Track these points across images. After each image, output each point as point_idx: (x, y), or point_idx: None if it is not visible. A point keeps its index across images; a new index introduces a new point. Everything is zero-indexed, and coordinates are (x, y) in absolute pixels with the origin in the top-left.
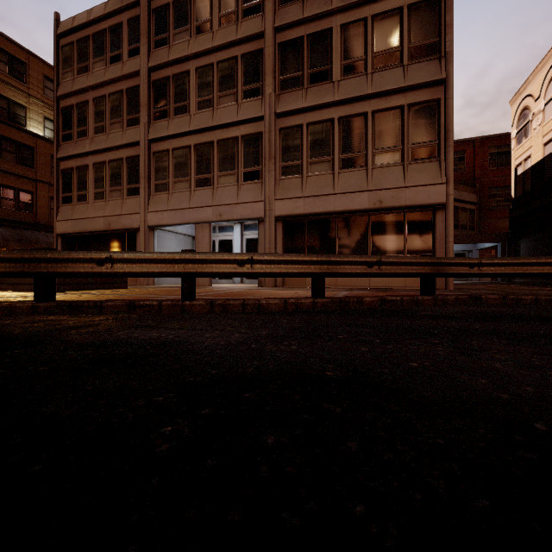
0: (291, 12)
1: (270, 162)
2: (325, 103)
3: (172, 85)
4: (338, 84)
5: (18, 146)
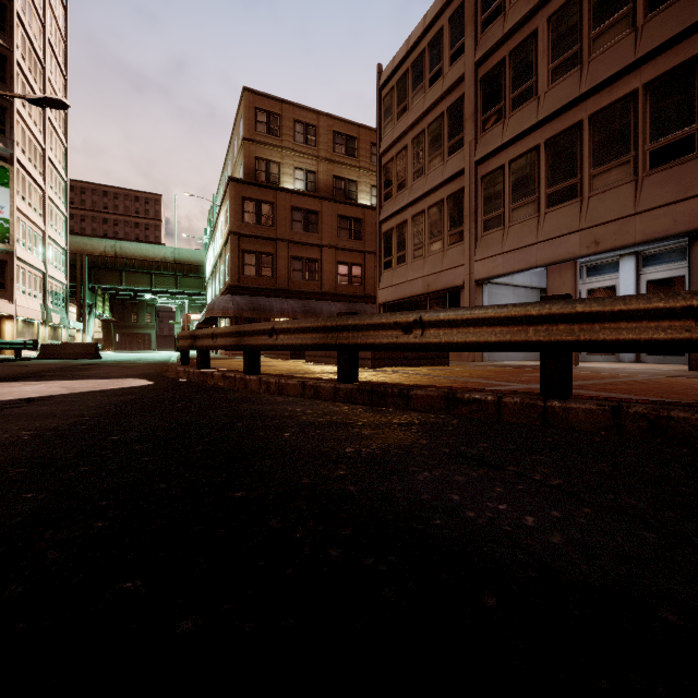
0: None
1: None
2: None
3: (508, 69)
4: None
5: (351, 221)
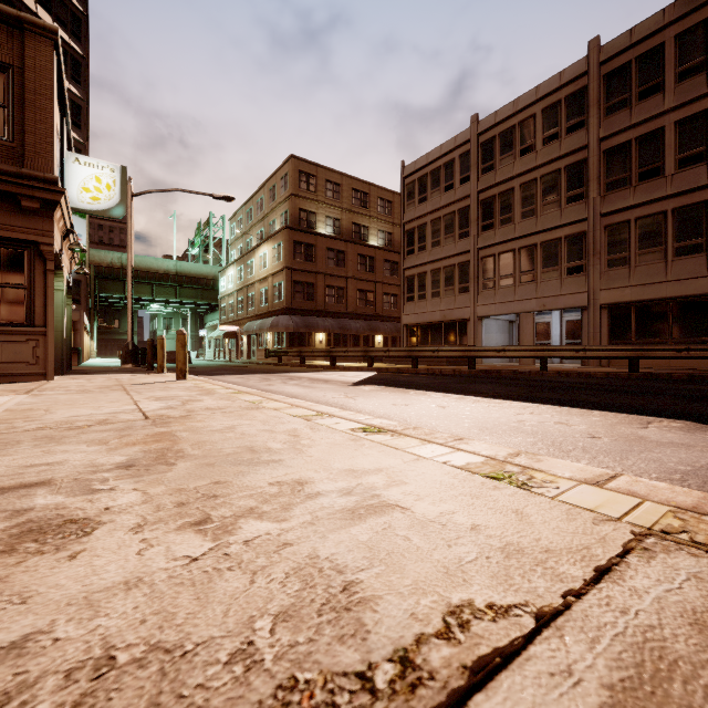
0: (617, 121)
1: (594, 257)
2: (655, 198)
3: (497, 202)
4: (671, 178)
5: (366, 258)
